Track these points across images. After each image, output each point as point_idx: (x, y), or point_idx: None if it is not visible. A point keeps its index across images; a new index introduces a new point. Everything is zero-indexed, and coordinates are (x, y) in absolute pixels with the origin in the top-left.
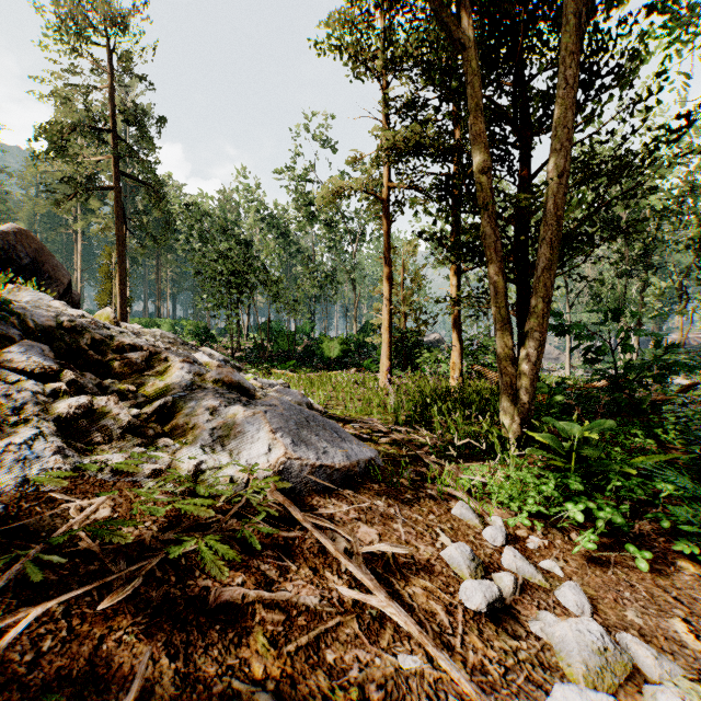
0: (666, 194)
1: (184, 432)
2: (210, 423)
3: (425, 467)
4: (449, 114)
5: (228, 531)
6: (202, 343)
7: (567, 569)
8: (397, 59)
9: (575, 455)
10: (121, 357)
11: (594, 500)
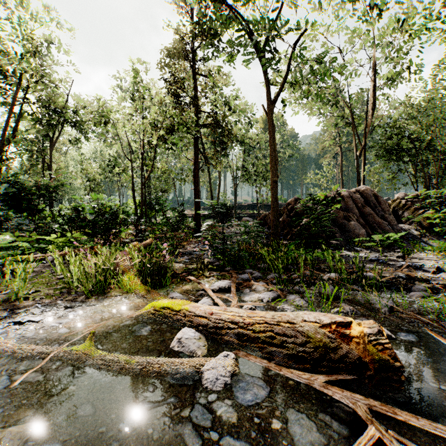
0: None
1: None
2: None
3: None
4: None
5: None
6: None
7: None
8: None
9: None
10: None
11: None
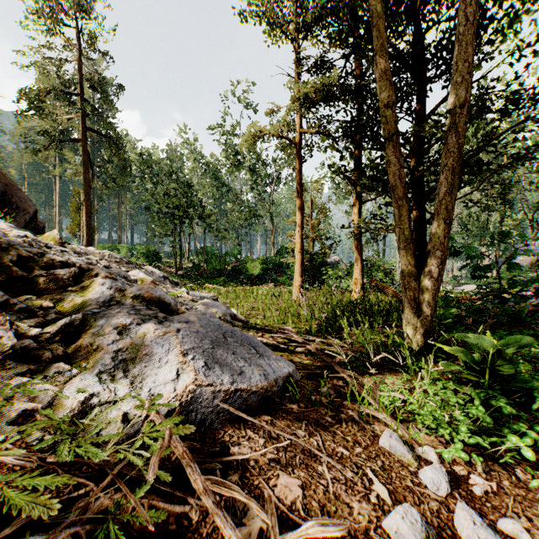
0: (522, 144)
1: (87, 353)
2: (117, 343)
3: (341, 379)
4: (352, 70)
5: (96, 513)
6: (151, 263)
7: (535, 532)
8: (308, 24)
9: (489, 369)
10: (47, 273)
11: (522, 421)
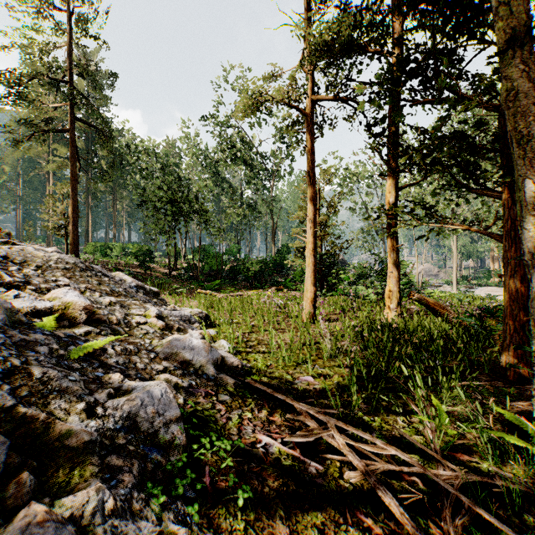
0: None
1: None
2: None
3: None
4: None
5: None
6: (140, 264)
7: None
8: None
9: None
10: None
11: None
